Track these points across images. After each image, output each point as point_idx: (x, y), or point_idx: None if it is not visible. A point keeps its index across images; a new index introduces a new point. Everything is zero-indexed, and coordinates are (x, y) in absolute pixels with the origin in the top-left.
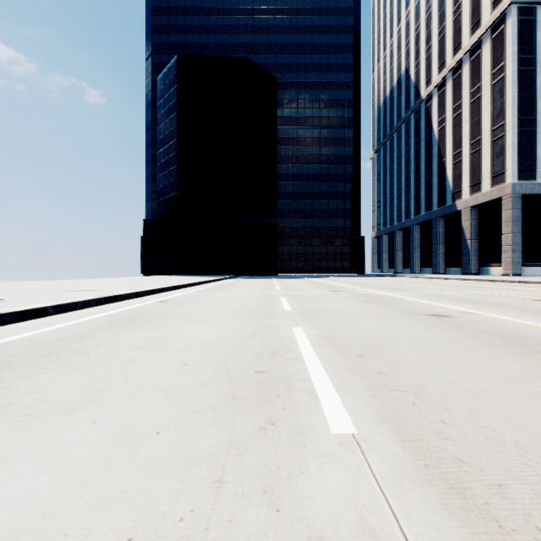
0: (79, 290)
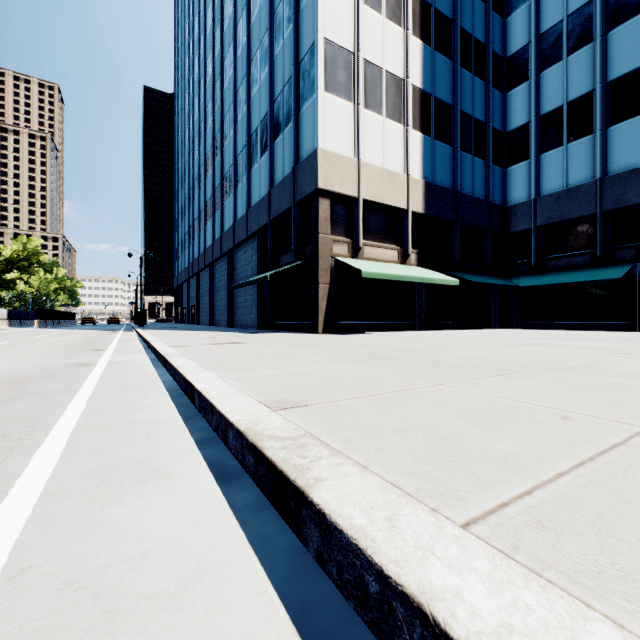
0: (241, 343)
